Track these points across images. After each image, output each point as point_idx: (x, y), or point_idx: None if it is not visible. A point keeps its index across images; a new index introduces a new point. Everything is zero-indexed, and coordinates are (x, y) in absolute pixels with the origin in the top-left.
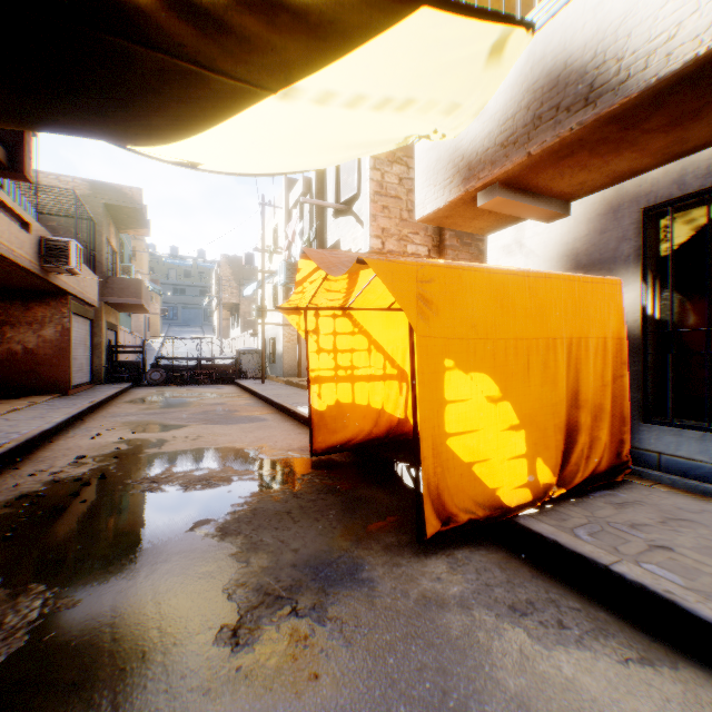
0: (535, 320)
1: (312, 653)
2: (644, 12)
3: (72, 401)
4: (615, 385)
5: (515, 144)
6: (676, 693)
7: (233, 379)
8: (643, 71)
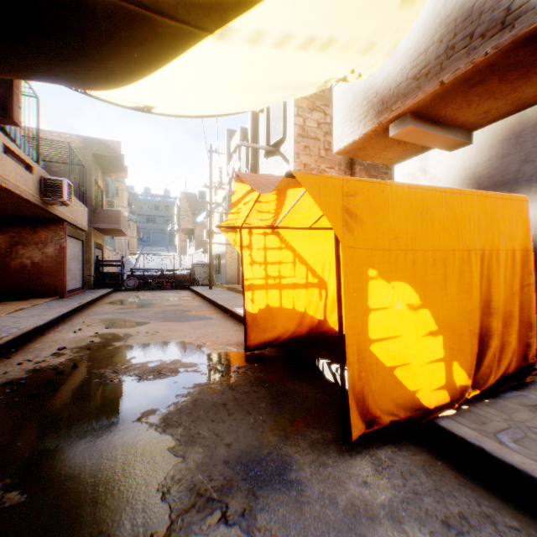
0: (451, 233)
1: None
2: None
3: (66, 302)
4: (522, 293)
5: (427, 75)
6: None
7: (188, 286)
8: None
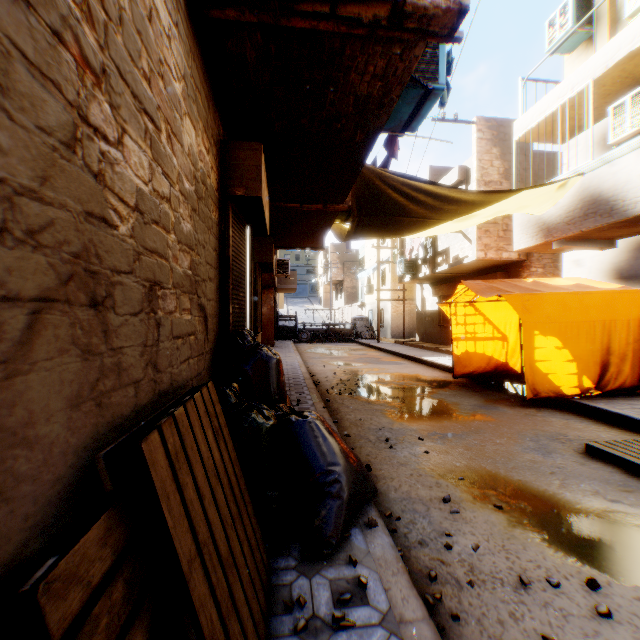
0: (581, 313)
1: (489, 417)
2: (632, 184)
3: (282, 349)
4: (635, 344)
5: (573, 224)
6: (615, 432)
7: (353, 339)
8: (632, 209)
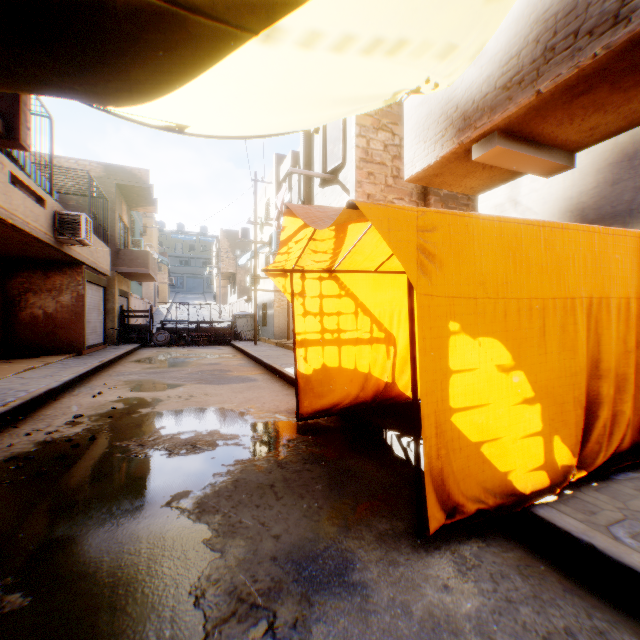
0: (551, 277)
1: None
2: None
3: (84, 360)
4: (638, 351)
5: (520, 84)
6: None
7: (229, 341)
8: None
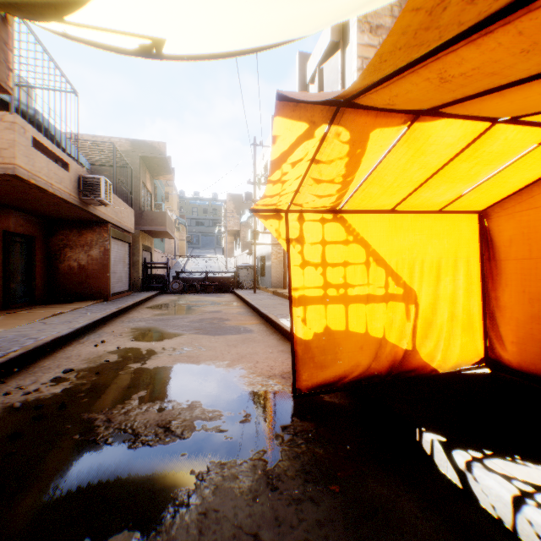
0: None
1: None
2: None
3: (106, 306)
4: None
5: None
6: None
7: (232, 289)
8: None
